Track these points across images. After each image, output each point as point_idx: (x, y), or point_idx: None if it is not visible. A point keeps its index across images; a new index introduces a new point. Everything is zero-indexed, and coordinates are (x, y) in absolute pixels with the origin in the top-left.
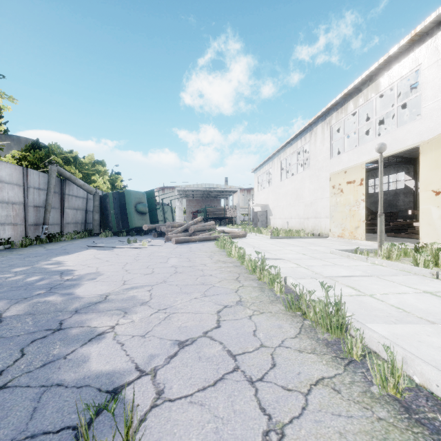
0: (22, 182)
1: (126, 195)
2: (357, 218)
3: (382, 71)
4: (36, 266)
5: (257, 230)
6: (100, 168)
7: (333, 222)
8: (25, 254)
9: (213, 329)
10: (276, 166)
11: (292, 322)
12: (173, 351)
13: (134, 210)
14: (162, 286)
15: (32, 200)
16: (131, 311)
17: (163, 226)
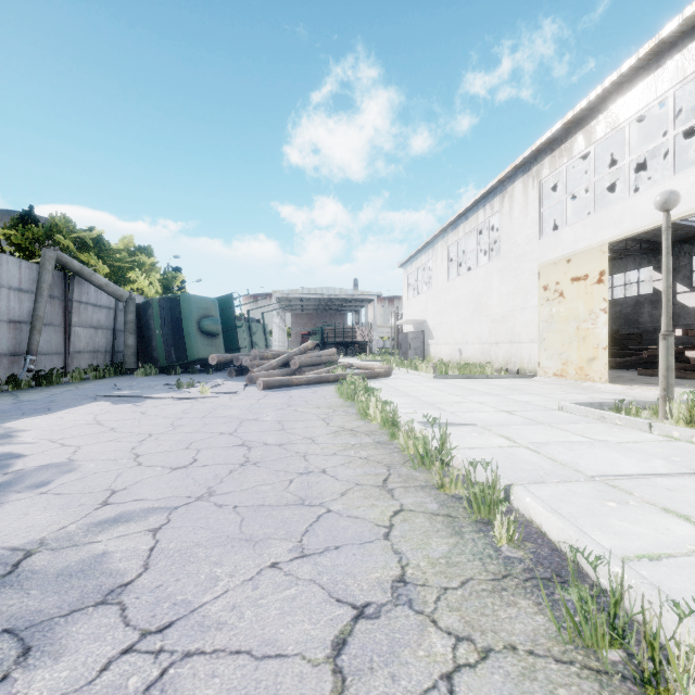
0: None
1: (182, 303)
2: (593, 343)
3: (644, 72)
4: None
5: (409, 364)
6: (143, 259)
7: (545, 351)
8: None
9: None
10: (440, 256)
11: None
12: None
13: (196, 329)
14: (195, 514)
15: (6, 311)
16: (45, 646)
17: (246, 357)
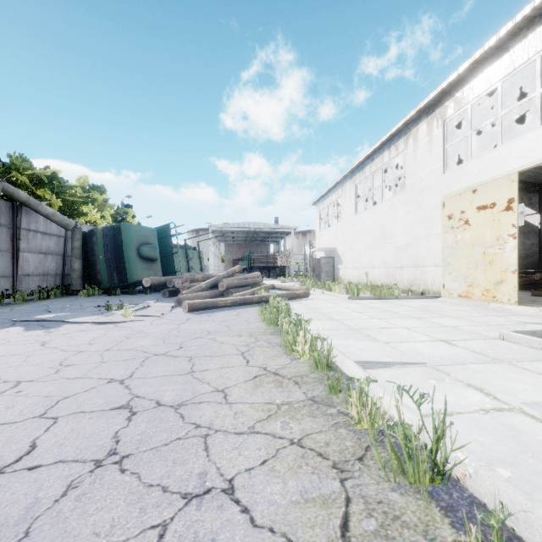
0: None
1: (123, 231)
2: (501, 267)
3: None
4: None
5: (323, 285)
6: (96, 196)
7: (450, 274)
8: None
9: None
10: (348, 193)
11: None
12: None
13: (135, 255)
14: None
15: None
16: None
17: (179, 279)
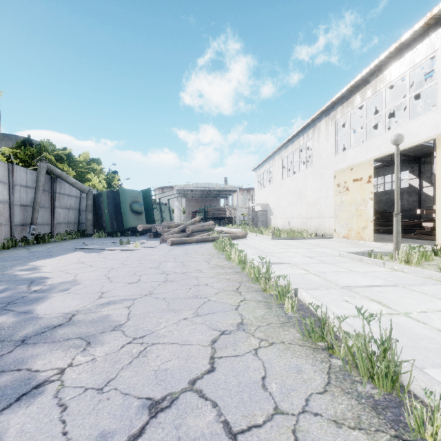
0: (7, 179)
1: (121, 194)
2: (365, 218)
3: (393, 60)
4: (7, 272)
5: (257, 230)
6: (95, 166)
7: (338, 222)
8: (3, 257)
9: (204, 374)
10: (277, 164)
11: (315, 360)
12: (139, 423)
13: (129, 209)
14: (145, 301)
15: (19, 199)
16: (96, 341)
17: (159, 226)
